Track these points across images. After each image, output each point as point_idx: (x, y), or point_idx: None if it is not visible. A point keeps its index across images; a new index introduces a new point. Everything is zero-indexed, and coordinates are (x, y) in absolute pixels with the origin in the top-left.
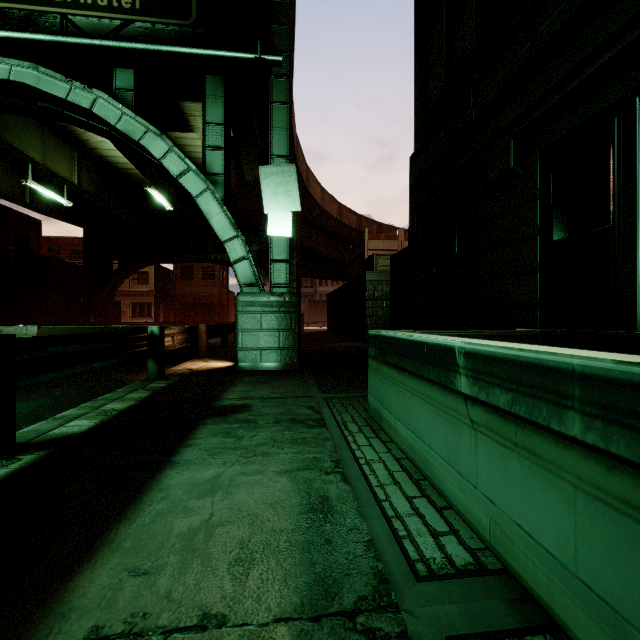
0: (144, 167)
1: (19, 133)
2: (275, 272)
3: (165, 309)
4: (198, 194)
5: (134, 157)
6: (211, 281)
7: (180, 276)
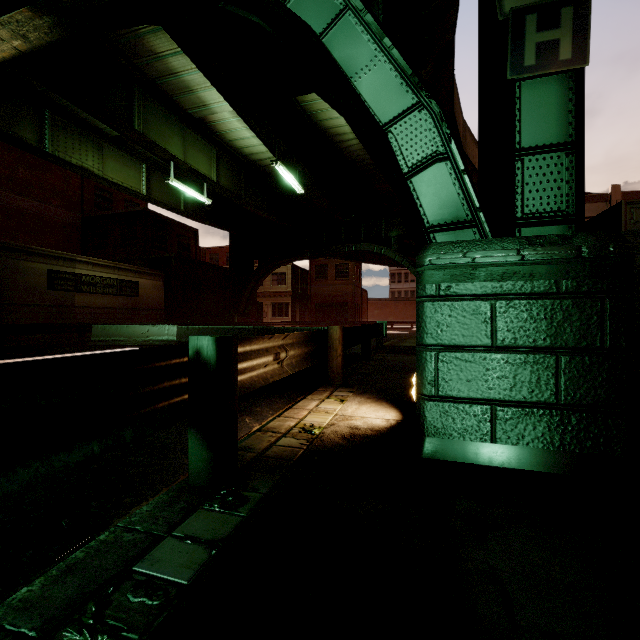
0: (272, 141)
1: (161, 131)
2: (527, 183)
3: (301, 309)
4: (325, 27)
5: (260, 128)
6: (344, 279)
7: (315, 276)
